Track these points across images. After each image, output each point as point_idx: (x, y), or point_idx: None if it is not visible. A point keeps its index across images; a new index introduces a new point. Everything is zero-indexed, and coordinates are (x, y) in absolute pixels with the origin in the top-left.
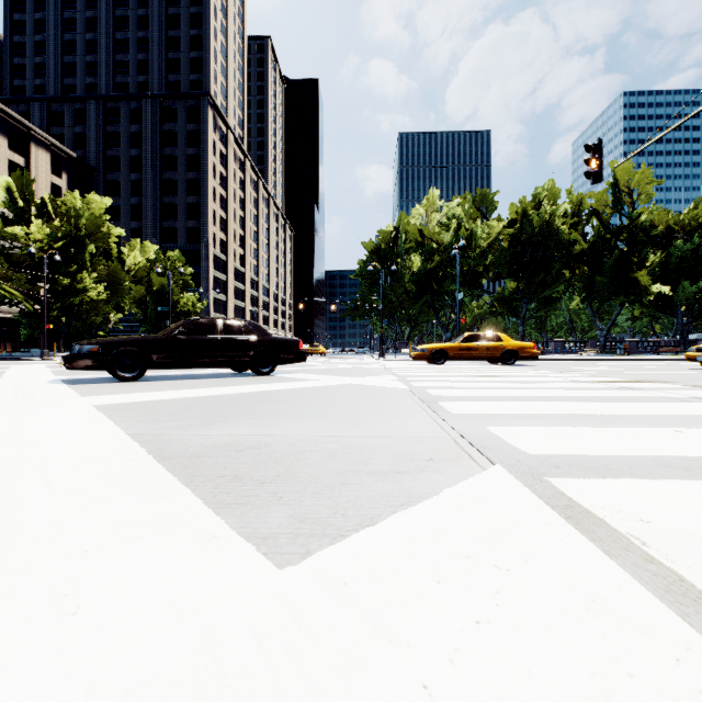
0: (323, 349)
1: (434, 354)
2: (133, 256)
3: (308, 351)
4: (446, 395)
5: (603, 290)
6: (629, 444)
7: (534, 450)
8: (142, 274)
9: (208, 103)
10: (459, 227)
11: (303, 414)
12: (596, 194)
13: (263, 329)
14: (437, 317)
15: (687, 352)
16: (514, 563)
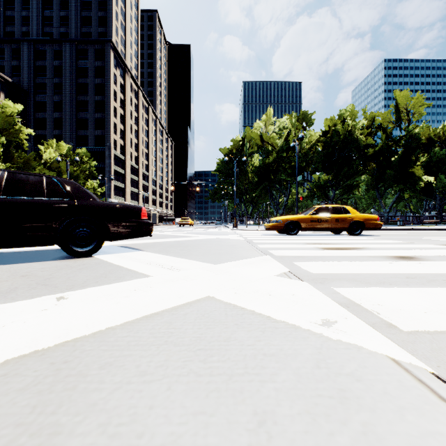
0: (191, 221)
1: (288, 225)
2: (49, 152)
3: (180, 223)
4: None
5: (389, 180)
6: None
7: None
8: (56, 166)
9: (111, 47)
10: (288, 135)
11: None
12: (382, 114)
13: (83, 190)
14: (272, 199)
15: None
16: None
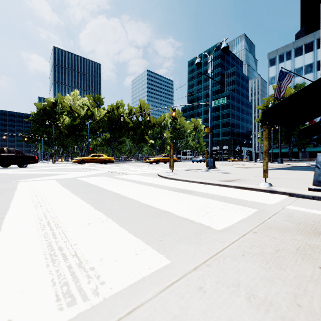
0: None
1: (82, 161)
2: None
3: None
4: (91, 168)
5: (137, 140)
6: (114, 169)
7: (104, 169)
8: None
9: None
10: (88, 109)
11: (66, 170)
12: (135, 108)
13: (23, 152)
14: (78, 145)
15: (146, 160)
16: (100, 171)
